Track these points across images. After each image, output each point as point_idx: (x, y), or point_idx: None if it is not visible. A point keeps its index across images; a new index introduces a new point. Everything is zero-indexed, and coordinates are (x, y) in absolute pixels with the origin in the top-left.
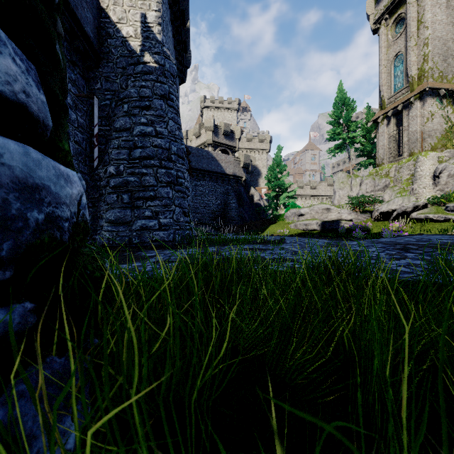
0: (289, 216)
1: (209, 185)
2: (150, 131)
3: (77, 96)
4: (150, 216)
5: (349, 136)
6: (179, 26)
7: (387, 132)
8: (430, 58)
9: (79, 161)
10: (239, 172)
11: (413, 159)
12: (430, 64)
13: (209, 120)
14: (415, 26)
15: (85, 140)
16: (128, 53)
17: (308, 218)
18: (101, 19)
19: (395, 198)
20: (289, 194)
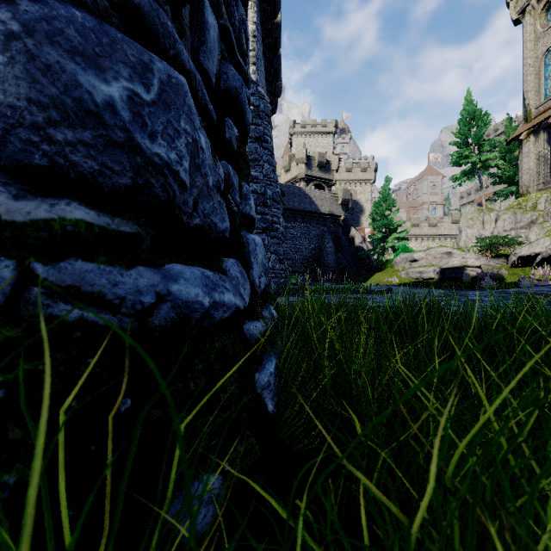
0: (398, 261)
1: (301, 227)
2: None
3: None
4: None
5: (481, 159)
6: (271, 56)
7: (535, 151)
8: None
9: None
10: (336, 210)
11: None
12: None
13: (301, 150)
14: None
15: None
16: None
17: (424, 264)
18: None
19: (540, 239)
20: (400, 235)
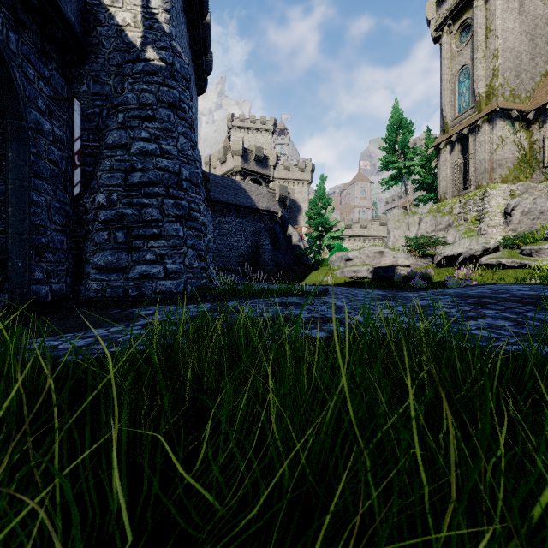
0: (334, 260)
1: (237, 222)
2: (154, 149)
3: (51, 98)
4: (153, 260)
5: (406, 165)
6: (196, 19)
7: (451, 160)
8: (500, 73)
9: (56, 186)
10: (274, 207)
11: (480, 194)
12: (500, 80)
13: (237, 142)
14: (483, 34)
15: (65, 159)
16: (124, 46)
17: (358, 263)
18: (88, 0)
19: (461, 240)
20: (335, 234)
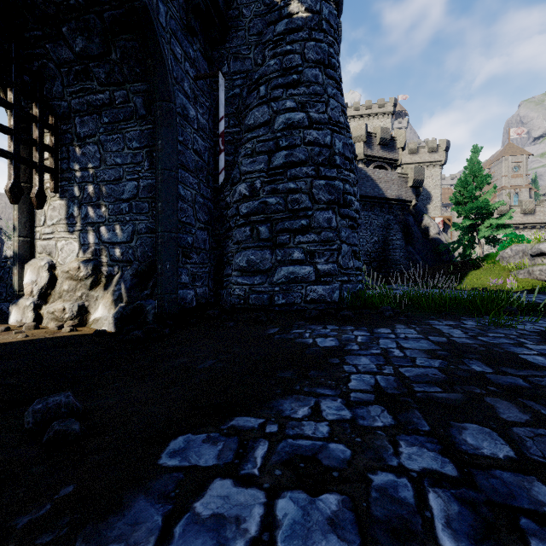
0: (508, 256)
1: (361, 216)
2: (300, 120)
3: (196, 78)
4: (301, 259)
5: None
6: None
7: None
8: None
9: (200, 180)
10: (406, 194)
11: None
12: None
13: (359, 126)
14: None
15: (207, 151)
16: (265, 9)
17: None
18: None
19: None
20: (499, 221)
